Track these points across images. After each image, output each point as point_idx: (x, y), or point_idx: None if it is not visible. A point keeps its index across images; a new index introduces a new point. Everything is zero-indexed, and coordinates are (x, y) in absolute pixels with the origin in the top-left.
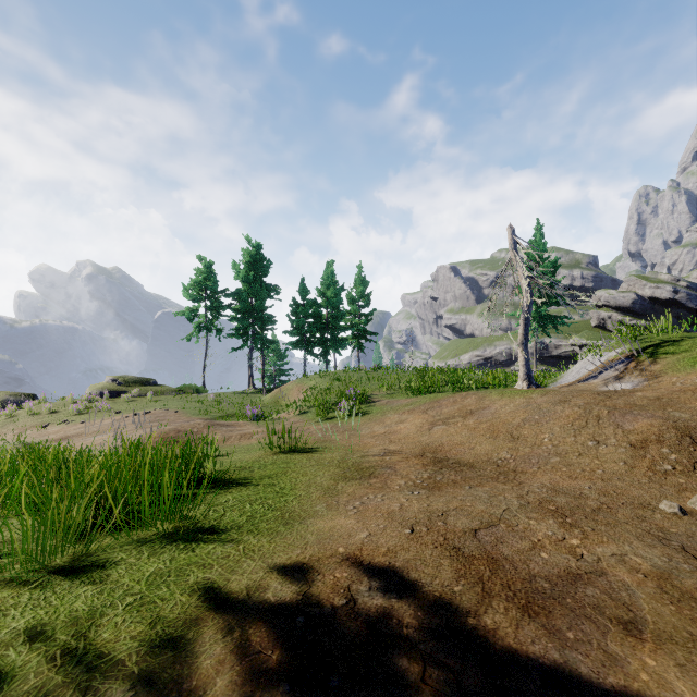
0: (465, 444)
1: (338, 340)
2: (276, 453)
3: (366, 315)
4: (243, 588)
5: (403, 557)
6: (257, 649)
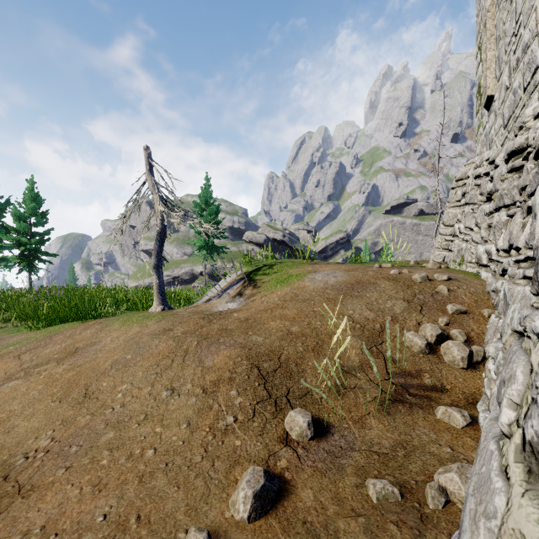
0: (8, 421)
1: None
2: None
3: (40, 234)
4: None
5: None
6: None
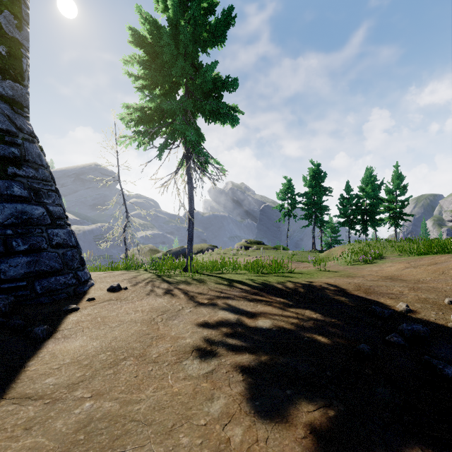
0: (413, 275)
1: (375, 220)
2: (316, 270)
3: (402, 201)
4: (296, 281)
5: (340, 285)
6: (297, 285)
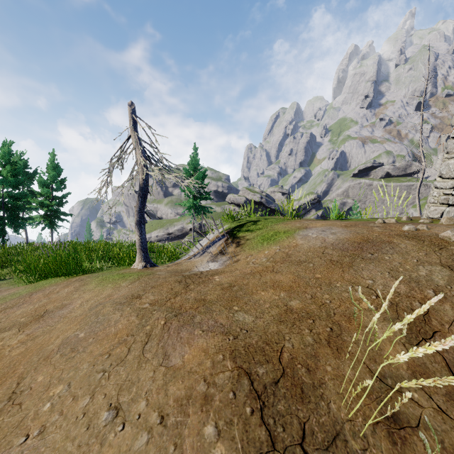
0: None
1: (19, 219)
2: None
3: (59, 197)
4: None
5: None
6: None
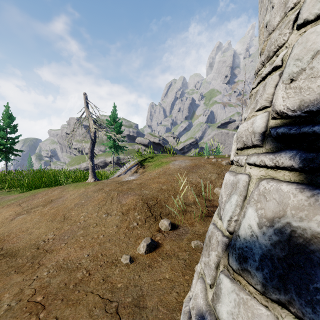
0: (28, 230)
1: None
2: None
3: (13, 138)
4: None
5: None
6: None
